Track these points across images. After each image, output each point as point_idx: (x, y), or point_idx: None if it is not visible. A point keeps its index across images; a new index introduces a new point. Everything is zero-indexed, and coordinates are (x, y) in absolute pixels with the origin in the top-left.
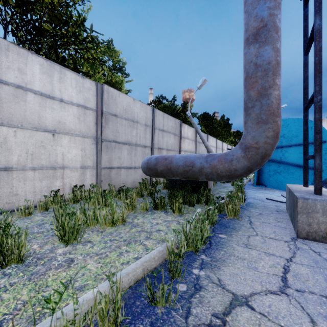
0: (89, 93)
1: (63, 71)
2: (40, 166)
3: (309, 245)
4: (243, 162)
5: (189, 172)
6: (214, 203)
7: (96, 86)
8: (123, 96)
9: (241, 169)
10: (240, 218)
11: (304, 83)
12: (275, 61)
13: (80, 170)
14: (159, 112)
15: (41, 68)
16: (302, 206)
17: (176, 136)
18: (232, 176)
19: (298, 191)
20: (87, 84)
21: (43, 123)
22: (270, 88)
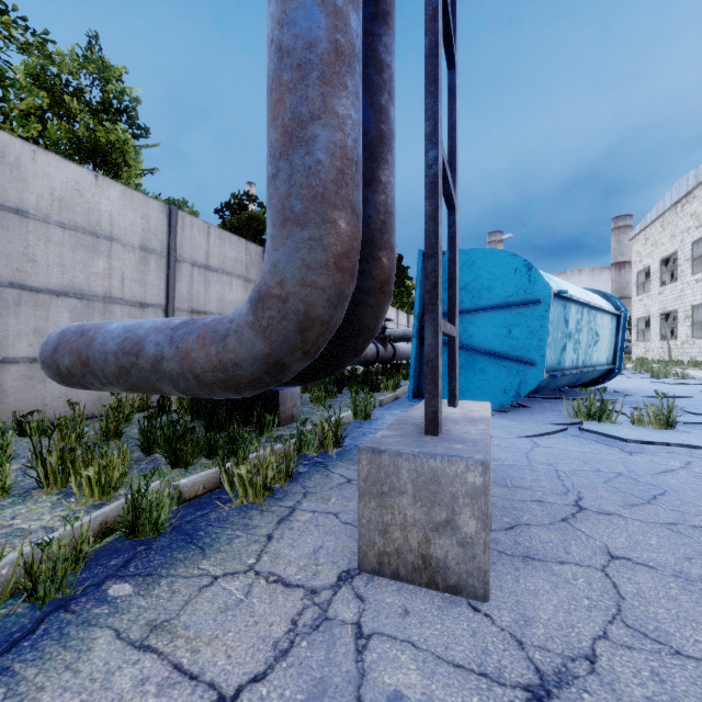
0: None
1: None
2: None
3: (369, 602)
4: (253, 342)
5: (132, 372)
6: (221, 458)
7: None
8: (54, 161)
9: (249, 362)
10: (275, 501)
11: (449, 140)
12: (330, 42)
13: None
14: (193, 221)
15: None
16: (369, 473)
17: (249, 283)
18: (234, 381)
19: (401, 424)
20: None
21: None
22: (312, 119)
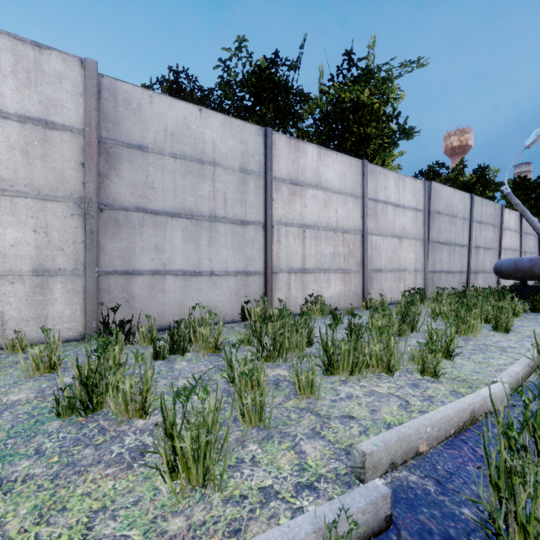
0: (419, 194)
1: (404, 179)
2: (393, 268)
3: None
4: None
5: None
6: None
7: (423, 185)
8: (445, 189)
9: None
10: None
11: None
12: None
13: (413, 273)
14: (477, 199)
15: (393, 182)
16: None
17: (495, 227)
18: None
19: None
20: (417, 185)
21: (395, 230)
22: None
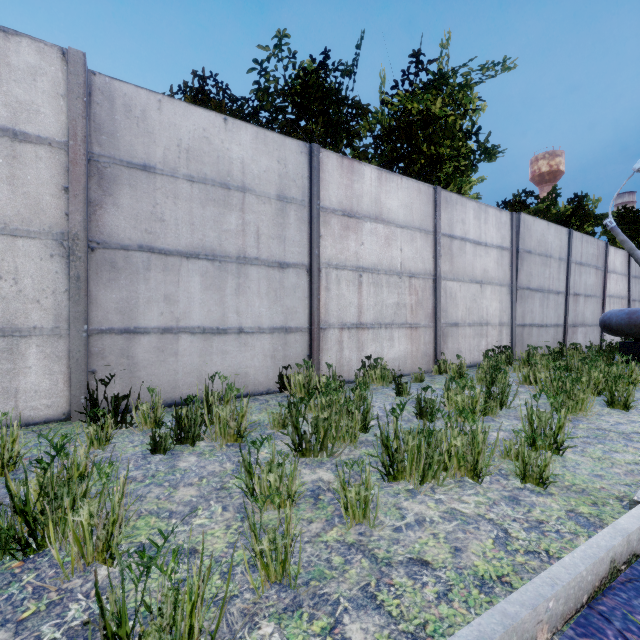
0: (504, 229)
1: (486, 210)
2: (473, 322)
3: None
4: None
5: None
6: None
7: (510, 217)
8: (537, 222)
9: None
10: None
11: None
12: None
13: (498, 327)
14: (576, 235)
15: (473, 213)
16: None
17: (597, 270)
18: None
19: None
20: (503, 217)
21: (475, 274)
22: None
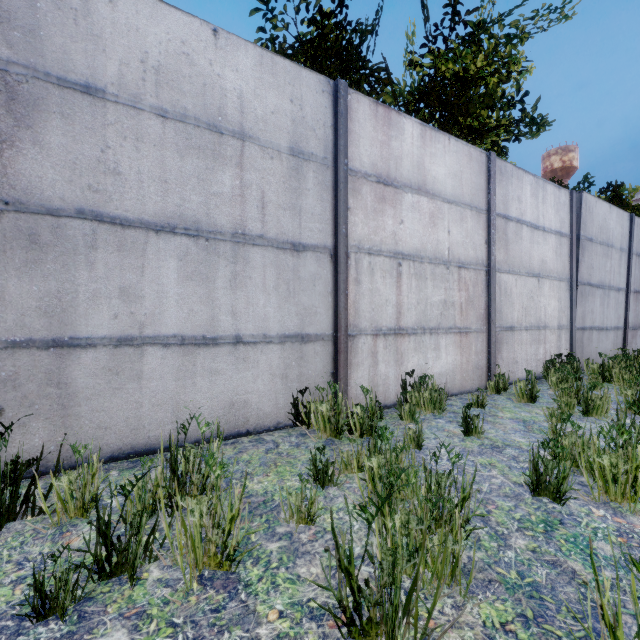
0: (563, 211)
1: (544, 186)
2: (530, 325)
3: None
4: None
5: None
6: None
7: (569, 197)
8: (599, 204)
9: None
10: None
11: None
12: None
13: (556, 331)
14: (637, 221)
15: (530, 190)
16: None
17: None
18: None
19: None
20: (561, 197)
21: (532, 265)
22: None
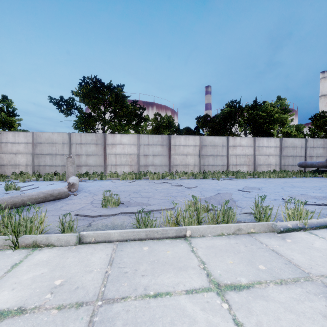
0: (277, 142)
1: (270, 139)
2: (266, 164)
3: None
4: (325, 163)
5: (312, 166)
6: (321, 174)
7: (279, 139)
8: (290, 139)
9: (325, 165)
10: None
11: None
12: None
13: (275, 165)
14: (310, 139)
15: (266, 140)
16: None
17: (324, 148)
18: (323, 166)
19: None
20: (276, 139)
21: (266, 154)
22: None
